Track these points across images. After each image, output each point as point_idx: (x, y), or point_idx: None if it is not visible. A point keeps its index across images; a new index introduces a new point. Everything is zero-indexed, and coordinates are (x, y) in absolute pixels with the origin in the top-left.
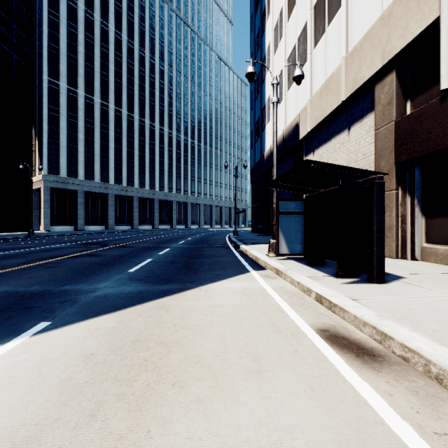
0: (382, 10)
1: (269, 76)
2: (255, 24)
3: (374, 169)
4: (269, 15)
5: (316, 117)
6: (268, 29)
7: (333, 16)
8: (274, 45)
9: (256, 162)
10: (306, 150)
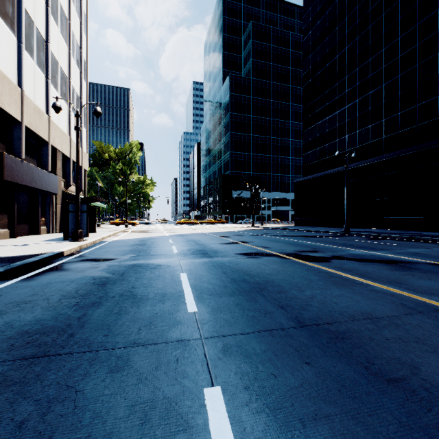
0: None
1: None
2: None
3: None
4: None
5: None
6: None
7: None
8: None
9: None
10: None
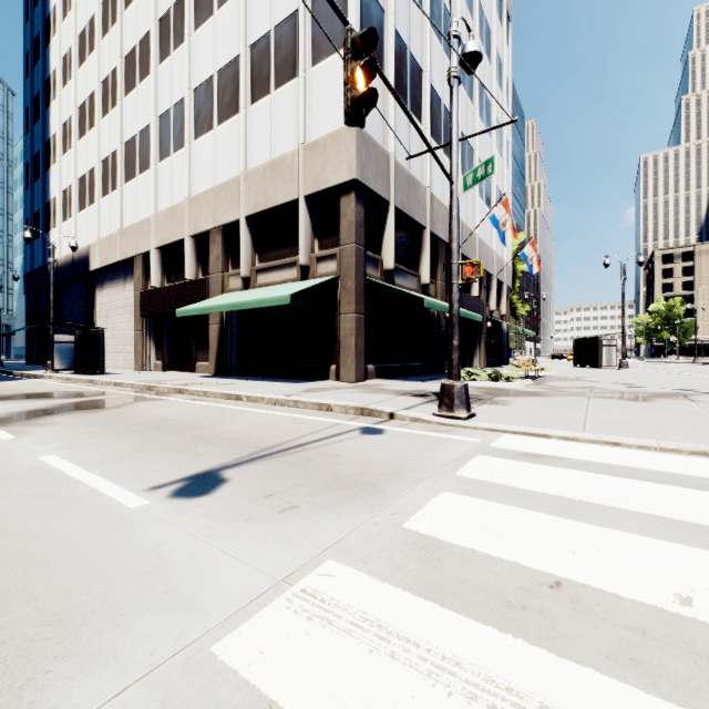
0: (137, 219)
1: (56, 172)
2: (34, 76)
3: (134, 316)
4: (56, 98)
5: (103, 259)
6: (55, 112)
7: (115, 189)
8: (63, 143)
9: (36, 268)
10: (98, 283)
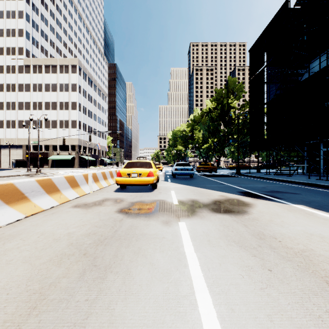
0: (24, 137)
1: None
2: None
3: (23, 157)
4: None
5: (8, 143)
6: None
7: (13, 128)
8: None
9: None
10: (2, 147)
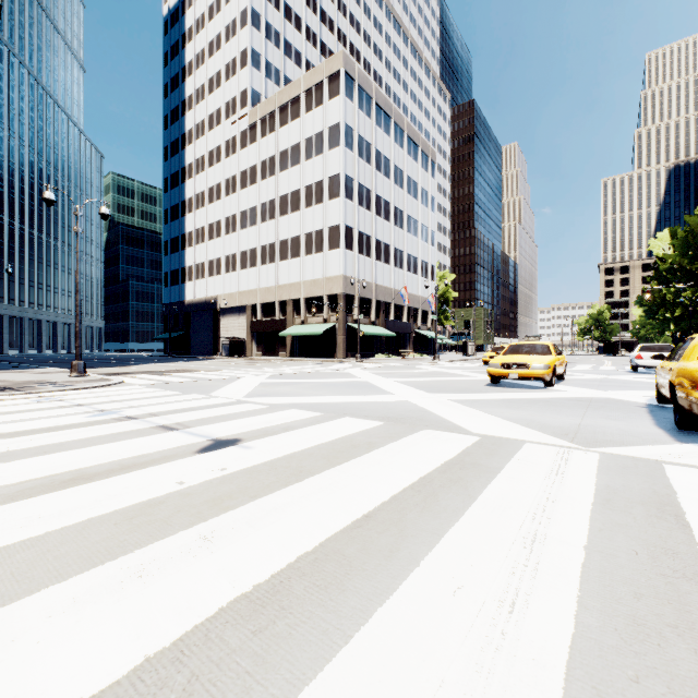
0: (248, 288)
1: (190, 252)
2: (171, 195)
3: (246, 332)
4: (190, 213)
5: (226, 304)
6: (189, 221)
7: (234, 271)
8: (196, 239)
9: (174, 302)
10: (221, 314)
